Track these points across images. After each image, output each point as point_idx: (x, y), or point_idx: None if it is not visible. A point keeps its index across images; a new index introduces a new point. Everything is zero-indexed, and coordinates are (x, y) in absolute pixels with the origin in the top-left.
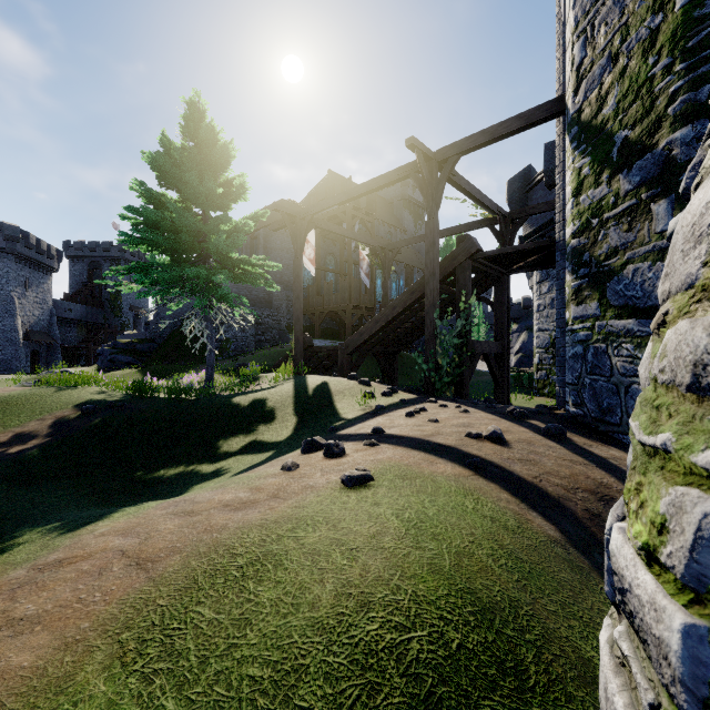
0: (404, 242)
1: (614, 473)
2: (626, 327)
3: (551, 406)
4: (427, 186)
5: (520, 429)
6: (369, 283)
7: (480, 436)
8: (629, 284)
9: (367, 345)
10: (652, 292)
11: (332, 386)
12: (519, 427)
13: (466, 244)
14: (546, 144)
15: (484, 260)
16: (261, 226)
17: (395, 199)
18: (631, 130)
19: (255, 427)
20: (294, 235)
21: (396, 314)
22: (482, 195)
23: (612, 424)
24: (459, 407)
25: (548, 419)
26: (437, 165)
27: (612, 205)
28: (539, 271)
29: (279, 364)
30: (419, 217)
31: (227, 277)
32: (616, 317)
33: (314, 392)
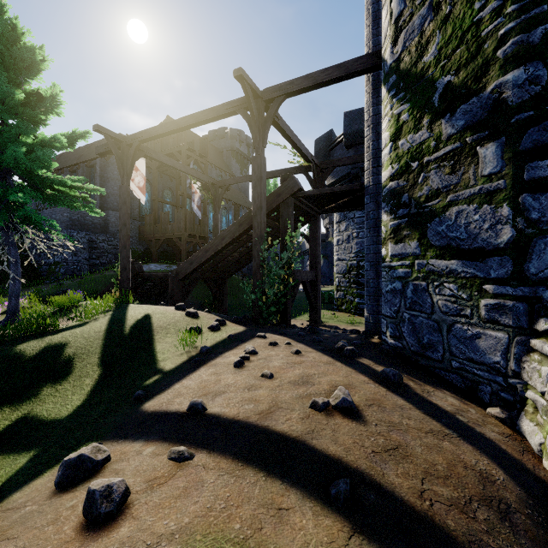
0: (232, 180)
1: (477, 444)
2: (448, 267)
3: (368, 334)
4: (255, 122)
5: (360, 379)
6: (203, 215)
7: (328, 406)
8: (452, 225)
9: (198, 272)
10: (479, 234)
11: (155, 321)
12: (357, 374)
13: (289, 183)
14: (345, 113)
15: (304, 199)
16: (97, 156)
17: (225, 149)
18: (455, 75)
19: (36, 390)
20: (120, 160)
21: (225, 244)
22: (300, 143)
23: (434, 360)
24: (290, 344)
25: (374, 354)
26: (264, 104)
27: (434, 149)
28: (339, 213)
29: (107, 290)
30: (245, 166)
31: (34, 197)
32: (437, 257)
33: (132, 329)
